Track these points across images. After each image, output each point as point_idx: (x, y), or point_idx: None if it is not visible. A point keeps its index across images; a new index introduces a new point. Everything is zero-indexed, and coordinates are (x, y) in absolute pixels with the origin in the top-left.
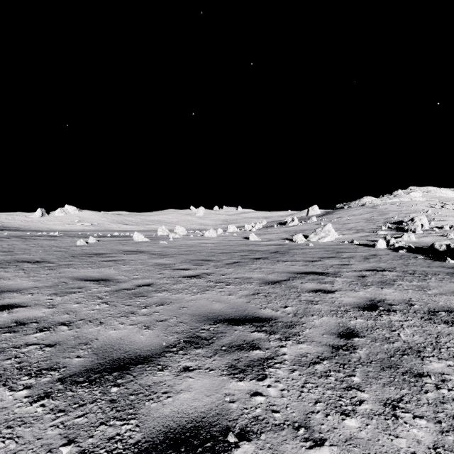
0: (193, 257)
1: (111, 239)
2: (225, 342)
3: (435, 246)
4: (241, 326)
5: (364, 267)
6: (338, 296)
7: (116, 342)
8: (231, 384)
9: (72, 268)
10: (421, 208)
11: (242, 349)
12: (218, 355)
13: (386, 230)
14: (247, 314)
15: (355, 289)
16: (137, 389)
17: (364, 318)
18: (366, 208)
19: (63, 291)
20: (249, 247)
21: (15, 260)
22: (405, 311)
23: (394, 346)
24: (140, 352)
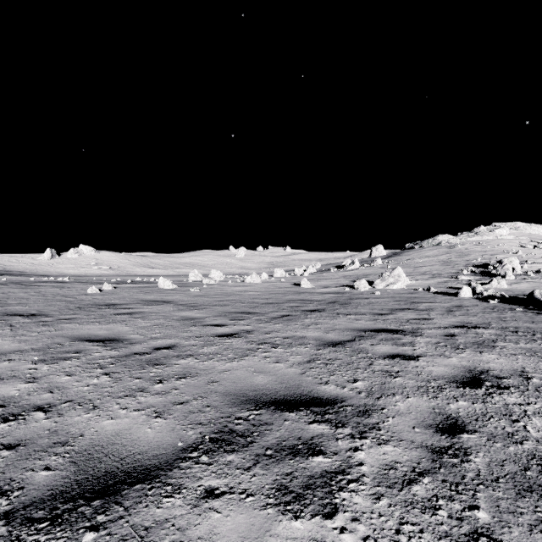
0: (230, 309)
1: (131, 286)
2: (272, 441)
3: (535, 295)
4: (294, 413)
5: (450, 322)
6: (423, 364)
7: (110, 440)
8: (281, 526)
9: (74, 324)
10: (510, 248)
11: (296, 454)
12: (261, 465)
13: (468, 275)
14: (301, 393)
15: (445, 353)
16: (127, 535)
17: (469, 400)
18: (442, 249)
19: (54, 356)
20: (300, 296)
21: (4, 313)
22: (522, 387)
23: (525, 449)
24: (143, 459)
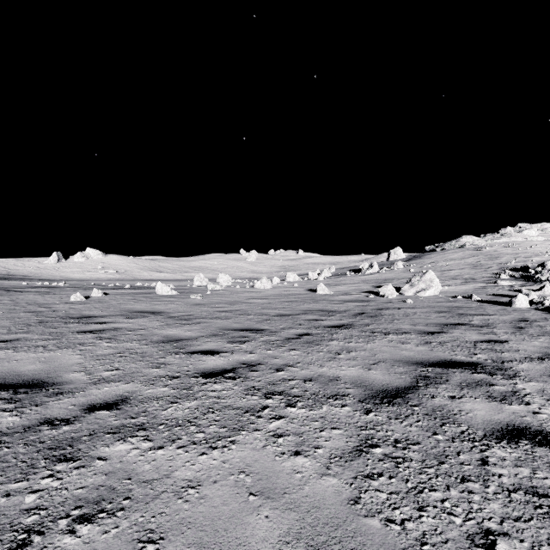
0: (232, 324)
1: (127, 292)
2: None
3: None
4: None
5: (537, 347)
6: None
7: None
8: None
9: (7, 349)
10: (544, 250)
11: None
12: None
13: (508, 280)
14: None
15: None
16: None
17: None
18: (467, 251)
19: None
20: (318, 305)
21: None
22: None
23: None
24: None
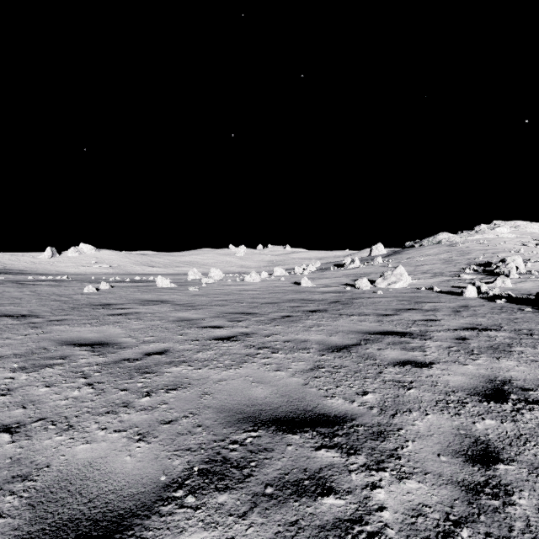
0: (229, 309)
1: (129, 285)
2: (272, 474)
3: None
4: (298, 435)
5: (459, 323)
6: (438, 372)
7: (80, 473)
8: None
9: (64, 325)
10: (511, 246)
11: (302, 493)
12: (259, 509)
13: (471, 274)
14: (305, 408)
15: (459, 359)
16: None
17: (496, 418)
18: (442, 247)
19: (36, 363)
20: (301, 296)
21: None
22: None
23: None
24: (116, 500)
